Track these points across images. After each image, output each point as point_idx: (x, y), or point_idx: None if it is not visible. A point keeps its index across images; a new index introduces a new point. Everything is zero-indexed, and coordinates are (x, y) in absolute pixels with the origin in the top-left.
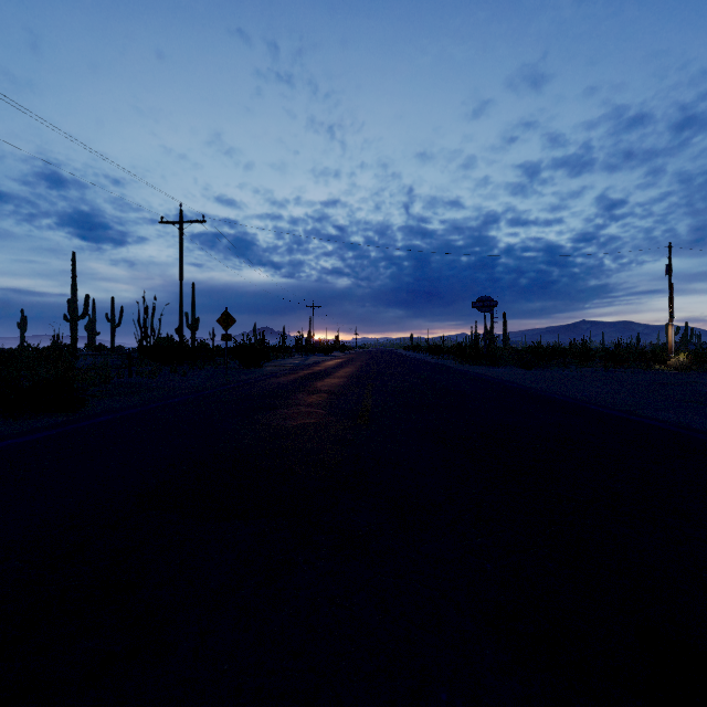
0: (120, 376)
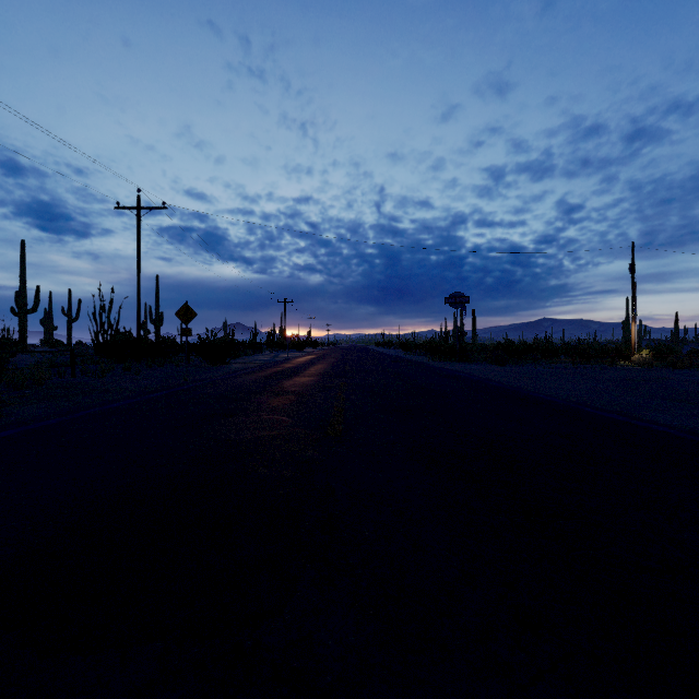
0: (63, 375)
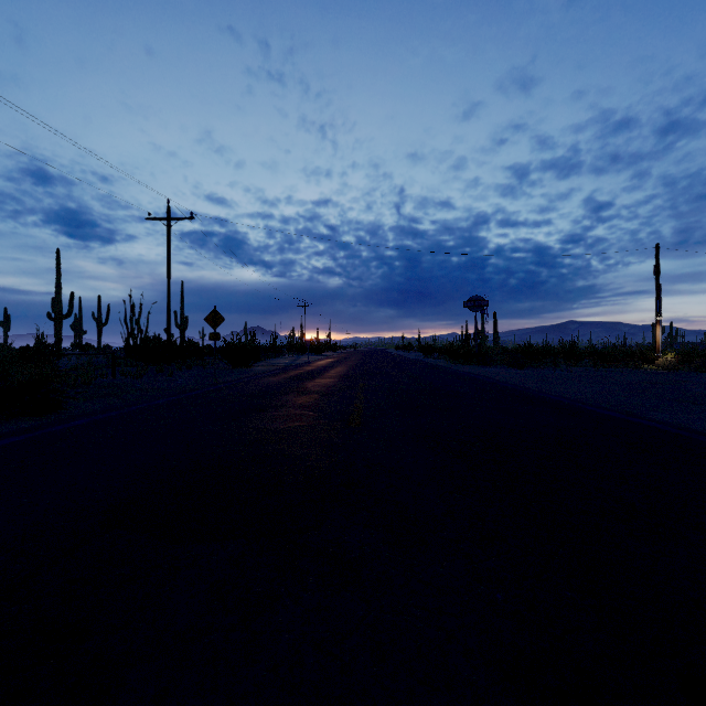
0: (104, 376)
